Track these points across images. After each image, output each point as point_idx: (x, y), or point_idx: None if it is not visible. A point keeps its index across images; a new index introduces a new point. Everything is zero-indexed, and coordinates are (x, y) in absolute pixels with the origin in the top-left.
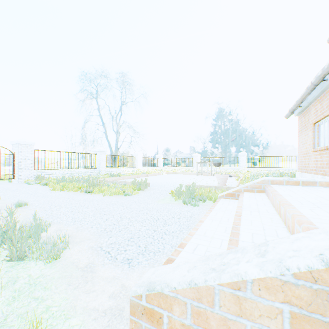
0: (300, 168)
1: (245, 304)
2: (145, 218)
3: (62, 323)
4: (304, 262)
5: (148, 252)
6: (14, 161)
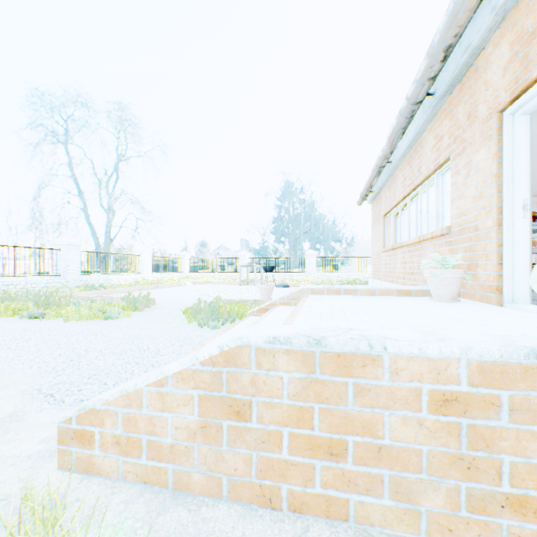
0: (374, 274)
1: (168, 398)
2: (127, 348)
3: None
4: (208, 351)
5: None
6: None
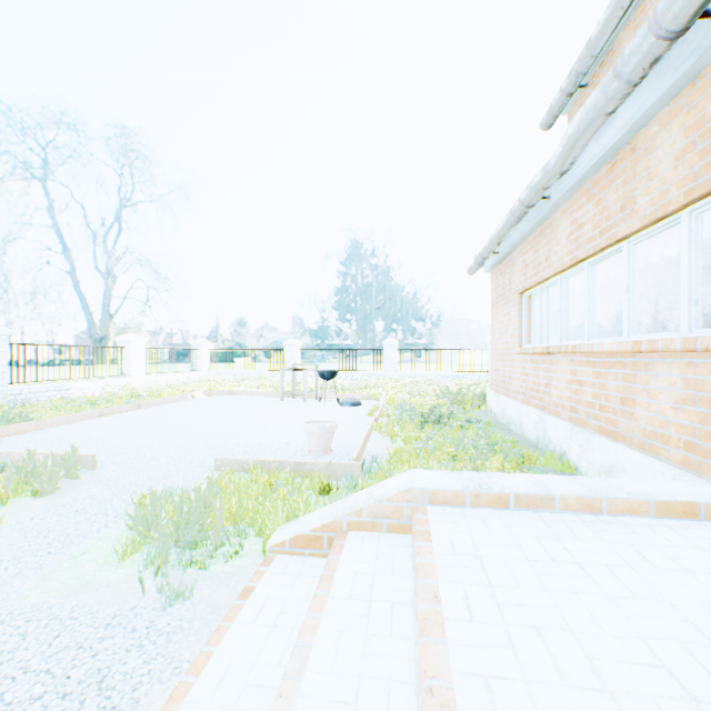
0: (496, 384)
1: None
2: None
3: None
4: None
5: None
6: None
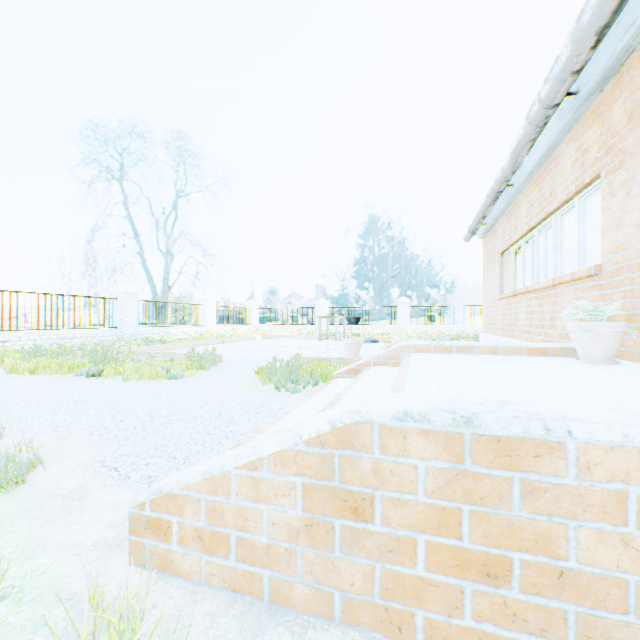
0: (486, 327)
1: (262, 486)
2: (196, 414)
3: (20, 565)
4: (315, 428)
5: (189, 465)
6: None
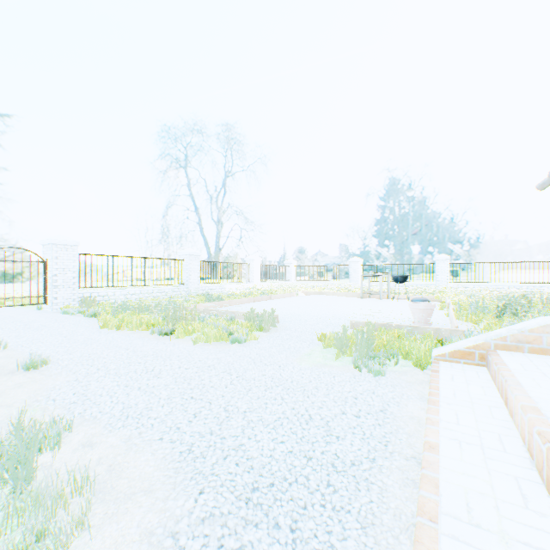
0: None
1: None
2: (280, 413)
3: None
4: None
5: None
6: (46, 274)
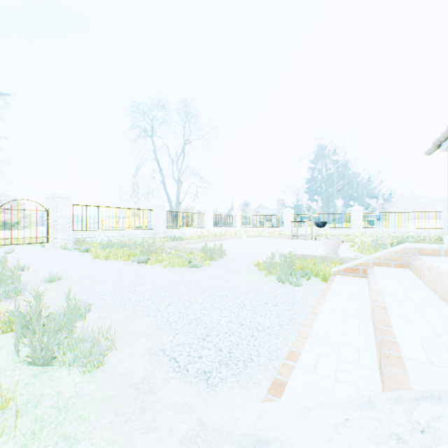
0: None
1: None
2: (224, 303)
3: None
4: None
5: (235, 361)
6: (48, 220)
